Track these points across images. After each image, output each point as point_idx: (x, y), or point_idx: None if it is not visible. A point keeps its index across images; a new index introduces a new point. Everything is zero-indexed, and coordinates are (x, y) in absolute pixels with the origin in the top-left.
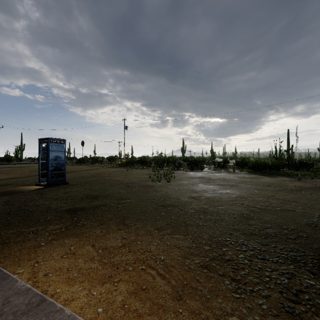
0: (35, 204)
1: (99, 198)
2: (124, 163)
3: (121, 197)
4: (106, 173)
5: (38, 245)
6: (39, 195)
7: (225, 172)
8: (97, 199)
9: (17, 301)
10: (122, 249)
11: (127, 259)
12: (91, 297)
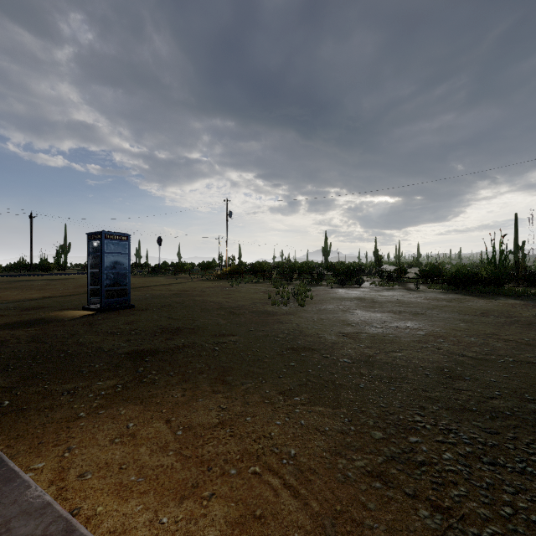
0: (77, 341)
1: (183, 333)
2: (226, 274)
3: (220, 332)
4: (197, 290)
5: (75, 416)
6: (86, 326)
7: (401, 290)
8: (180, 334)
9: (24, 530)
10: (218, 431)
11: (228, 451)
12: (158, 527)
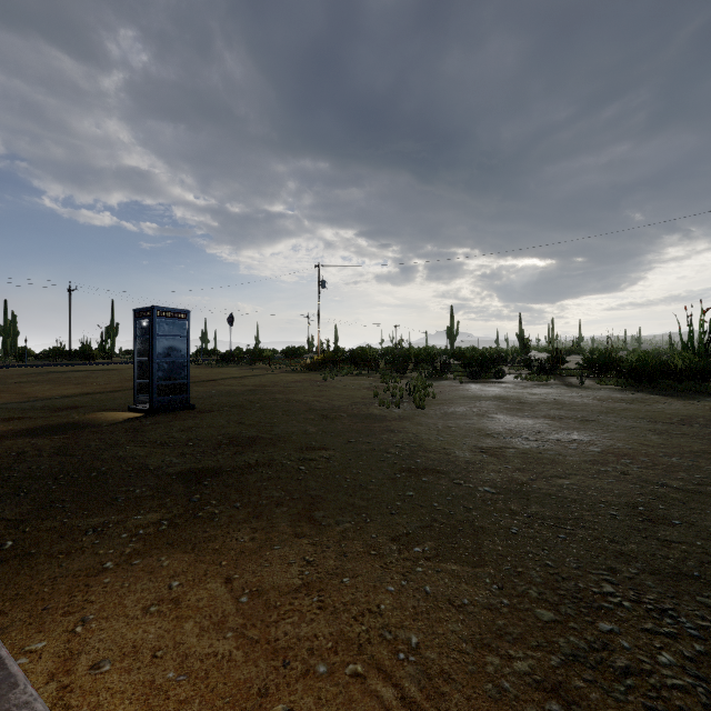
0: (116, 455)
1: (257, 444)
2: (318, 363)
3: (307, 444)
4: (279, 386)
5: (99, 567)
6: (129, 433)
7: (558, 386)
8: (253, 447)
9: None
10: (301, 599)
11: (314, 634)
12: None
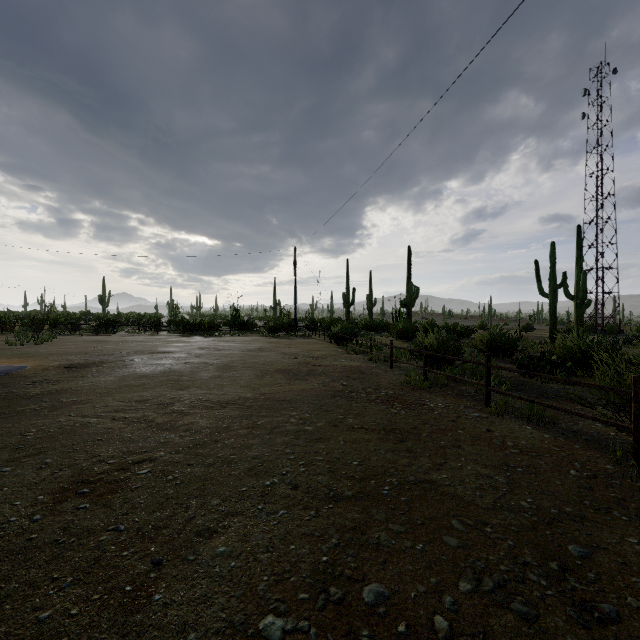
0: None
1: None
2: None
3: None
4: None
5: None
6: None
7: (144, 335)
8: None
9: None
10: None
11: None
12: None
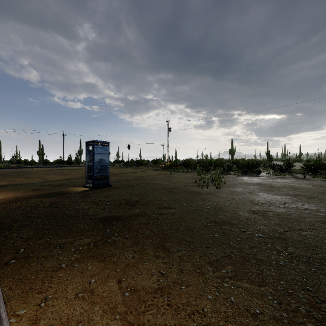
0: (75, 208)
1: (138, 204)
2: (167, 166)
3: (162, 205)
4: (149, 176)
5: (58, 266)
6: (82, 197)
7: (291, 178)
8: (136, 206)
9: None
10: (158, 298)
11: (165, 323)
12: None
